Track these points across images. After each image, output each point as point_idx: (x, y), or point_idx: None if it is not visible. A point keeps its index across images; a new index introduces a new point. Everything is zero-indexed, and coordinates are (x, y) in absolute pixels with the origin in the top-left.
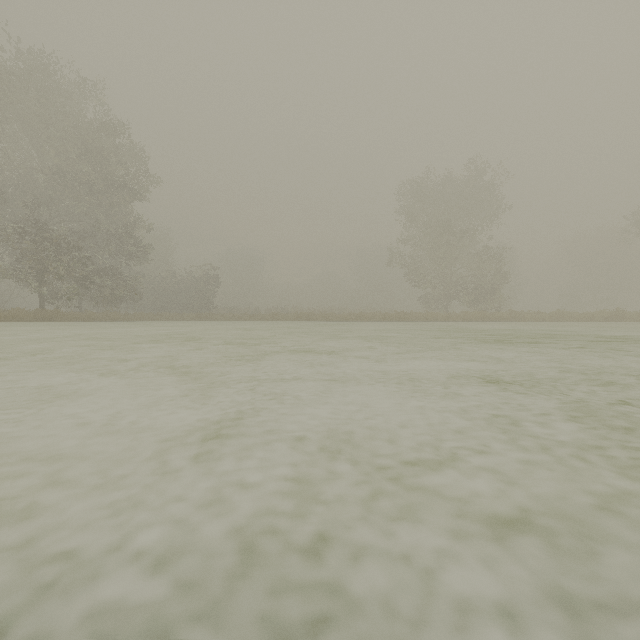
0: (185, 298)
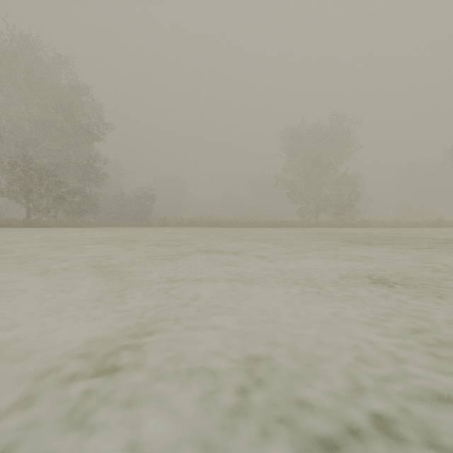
0: (131, 211)
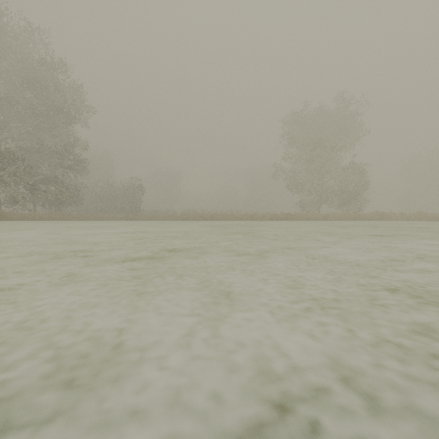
0: (120, 203)
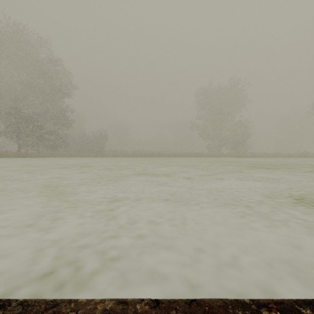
0: (90, 146)
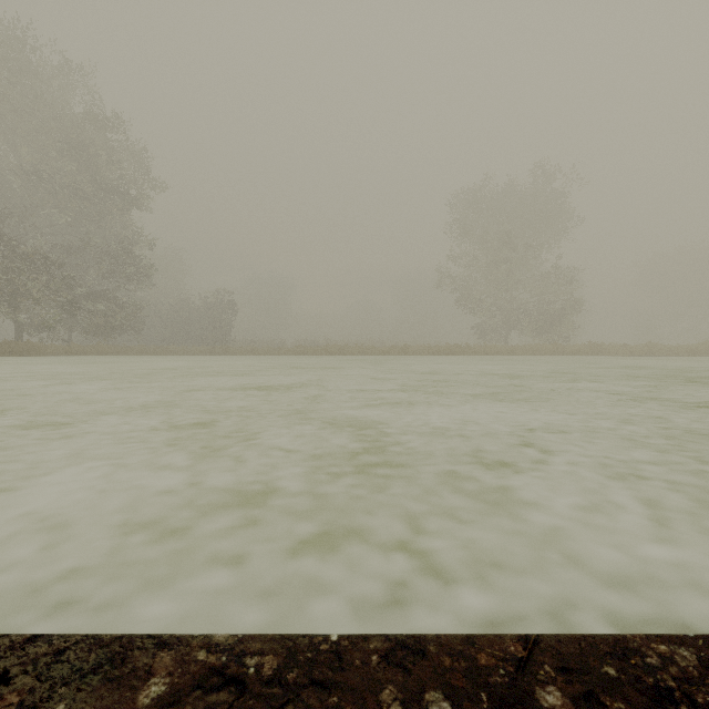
0: (199, 329)
